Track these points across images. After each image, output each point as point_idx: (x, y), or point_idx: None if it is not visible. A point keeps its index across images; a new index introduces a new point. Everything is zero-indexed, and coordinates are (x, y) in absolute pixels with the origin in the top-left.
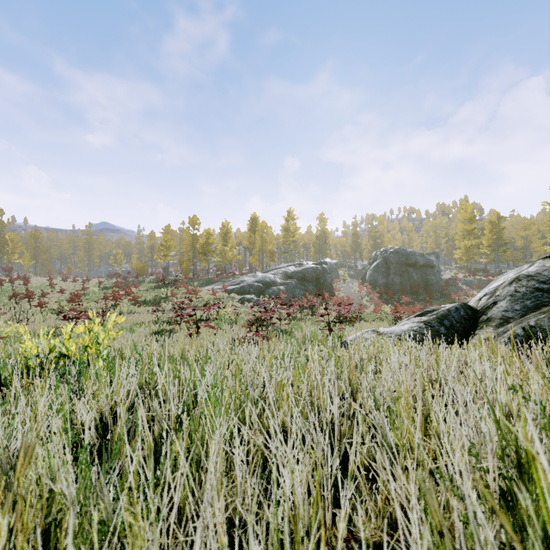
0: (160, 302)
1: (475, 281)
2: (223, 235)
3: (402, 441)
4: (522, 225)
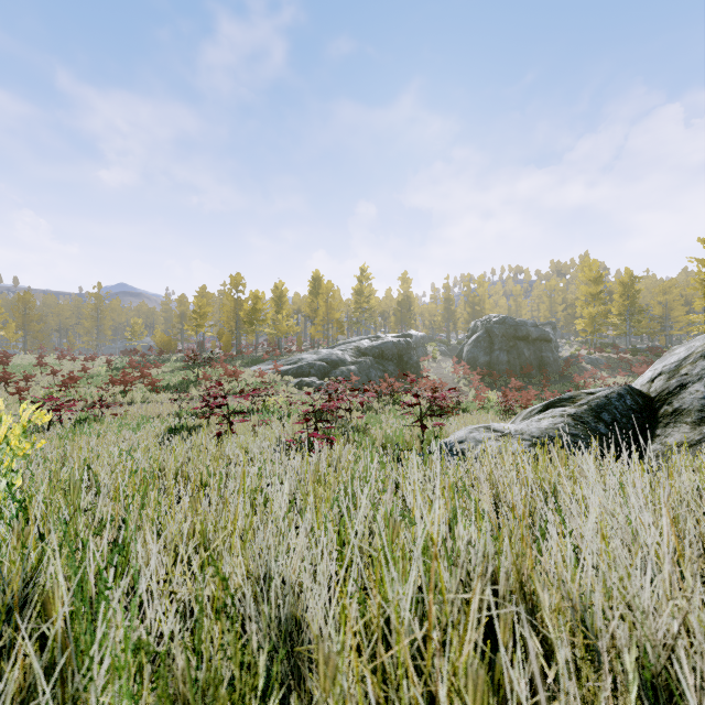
0: (188, 387)
1: (603, 359)
2: (276, 300)
3: None
4: (660, 288)
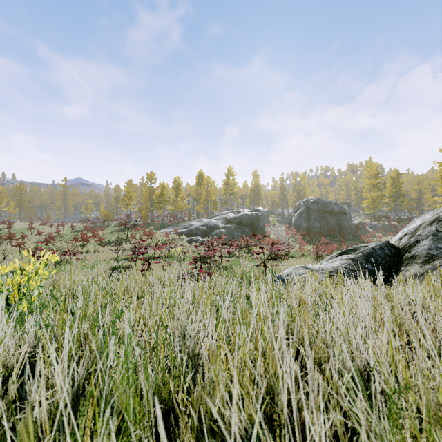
0: (121, 242)
1: (379, 225)
2: (175, 188)
3: None
4: (416, 180)
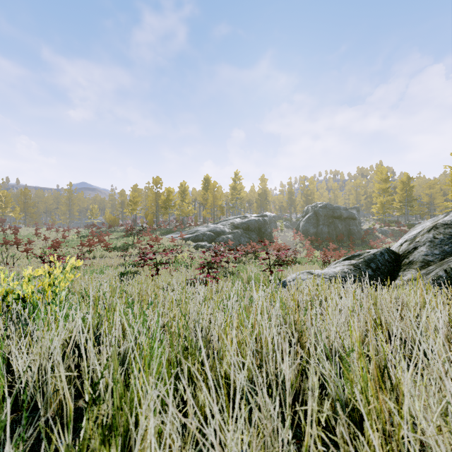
0: (128, 248)
1: (389, 231)
2: (181, 193)
3: (367, 409)
4: (427, 185)
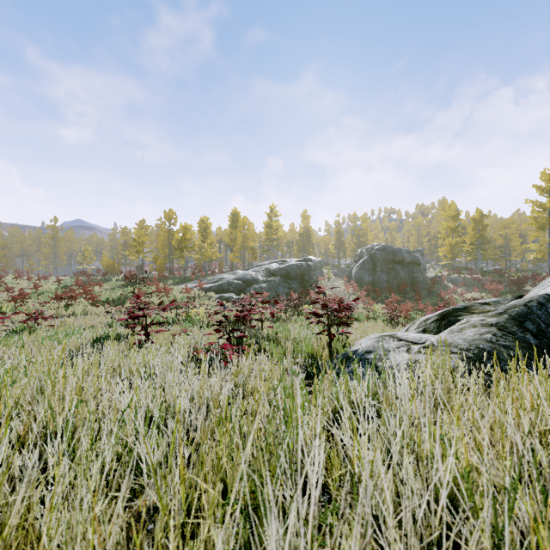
0: (124, 301)
1: (460, 279)
2: (202, 231)
3: None
4: (501, 224)
